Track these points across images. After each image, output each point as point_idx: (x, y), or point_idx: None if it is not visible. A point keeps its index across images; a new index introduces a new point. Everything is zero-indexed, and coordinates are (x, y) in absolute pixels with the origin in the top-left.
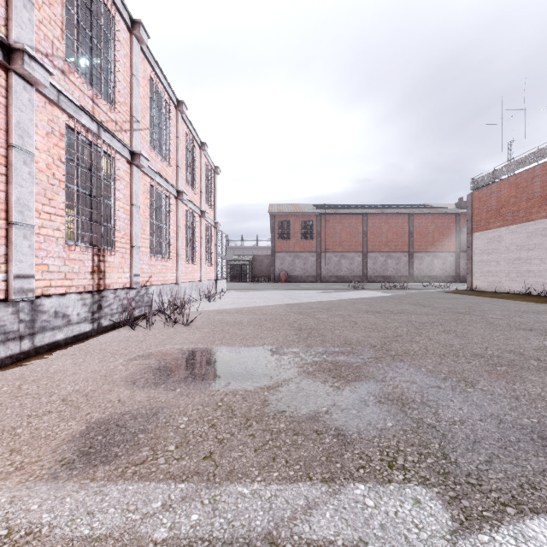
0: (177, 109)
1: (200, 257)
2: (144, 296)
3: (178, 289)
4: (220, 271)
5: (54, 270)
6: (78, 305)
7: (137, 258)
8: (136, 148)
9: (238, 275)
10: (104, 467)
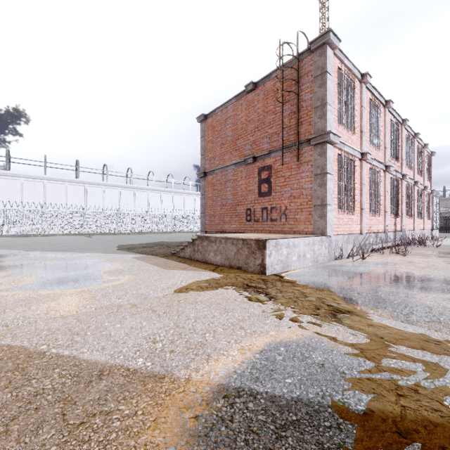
0: (414, 138)
1: (423, 215)
2: (404, 235)
3: (414, 233)
4: (434, 223)
5: (388, 224)
6: (392, 235)
7: (403, 218)
8: (403, 172)
9: (441, 226)
10: (448, 258)
